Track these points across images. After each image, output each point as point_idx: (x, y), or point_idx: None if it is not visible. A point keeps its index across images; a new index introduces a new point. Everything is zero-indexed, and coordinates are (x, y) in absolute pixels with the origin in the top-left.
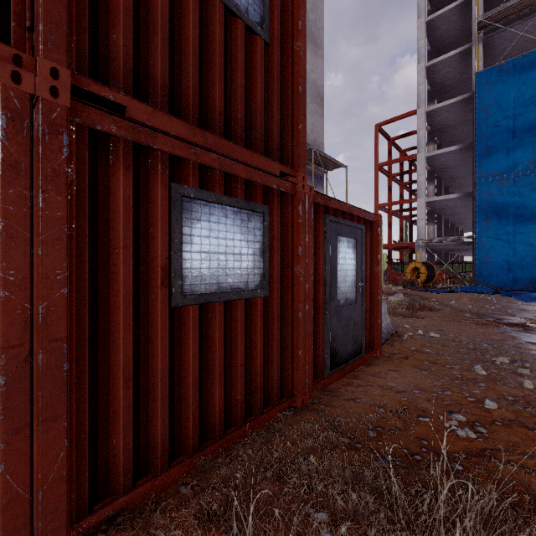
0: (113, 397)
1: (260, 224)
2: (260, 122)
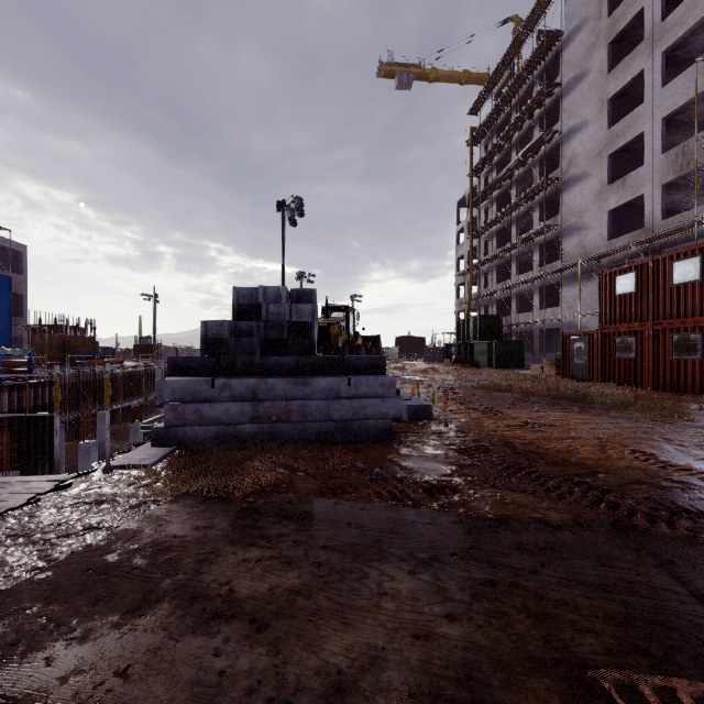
0: (660, 374)
1: (698, 338)
2: (697, 308)
